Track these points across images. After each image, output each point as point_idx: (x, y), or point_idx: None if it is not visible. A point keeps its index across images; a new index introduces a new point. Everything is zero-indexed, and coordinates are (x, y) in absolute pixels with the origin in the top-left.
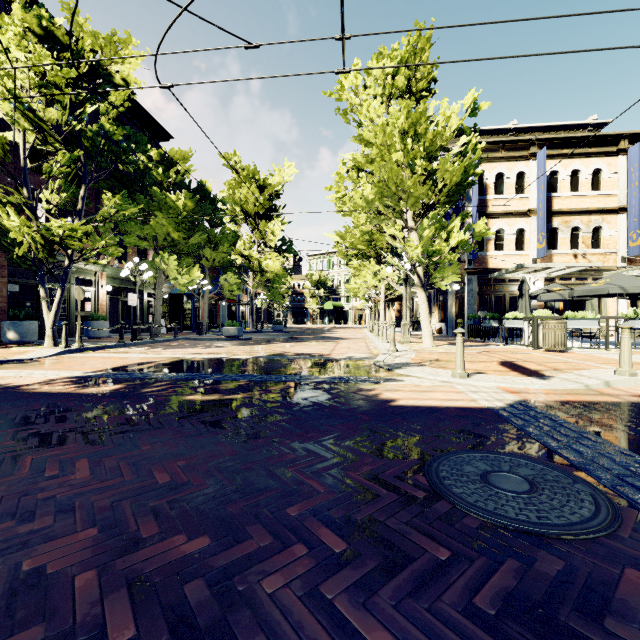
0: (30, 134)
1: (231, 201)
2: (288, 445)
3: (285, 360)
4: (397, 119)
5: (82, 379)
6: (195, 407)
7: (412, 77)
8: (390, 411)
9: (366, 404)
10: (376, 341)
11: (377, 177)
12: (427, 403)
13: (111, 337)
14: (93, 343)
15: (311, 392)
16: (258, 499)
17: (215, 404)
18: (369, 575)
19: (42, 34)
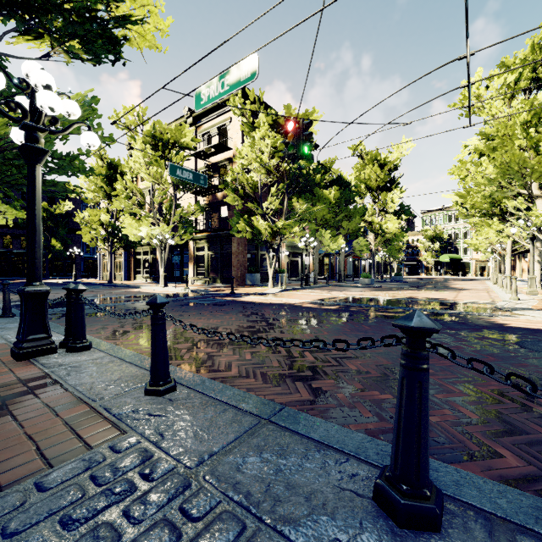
0: (264, 176)
1: (357, 181)
2: (444, 330)
3: (419, 301)
4: (518, 116)
5: (314, 303)
6: (385, 317)
7: (538, 66)
8: (502, 327)
9: (486, 324)
10: (499, 292)
11: (499, 161)
12: (532, 327)
13: (288, 283)
14: (287, 286)
15: (447, 317)
16: (439, 339)
17: (394, 316)
18: (485, 352)
19: (272, 123)
